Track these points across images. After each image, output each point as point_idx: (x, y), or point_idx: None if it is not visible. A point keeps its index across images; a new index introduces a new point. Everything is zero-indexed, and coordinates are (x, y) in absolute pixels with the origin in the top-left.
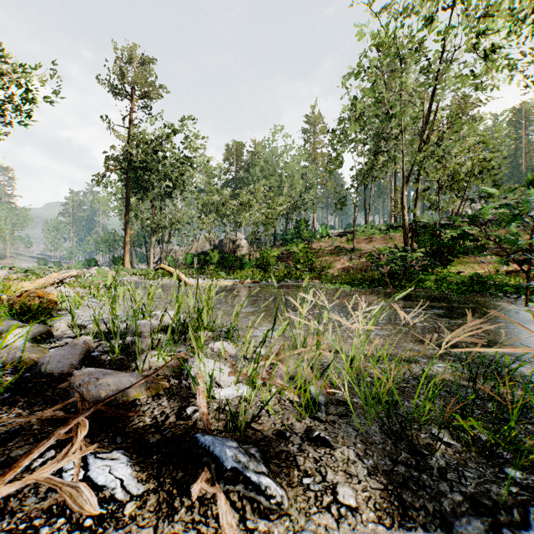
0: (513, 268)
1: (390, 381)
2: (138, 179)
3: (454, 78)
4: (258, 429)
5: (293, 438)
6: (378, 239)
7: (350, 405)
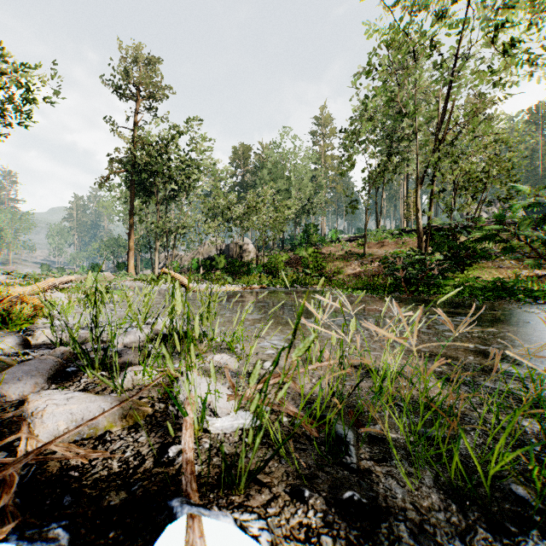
0: (533, 273)
1: (457, 420)
2: (142, 183)
3: (471, 74)
4: (264, 482)
5: (314, 500)
6: (390, 243)
7: (393, 449)
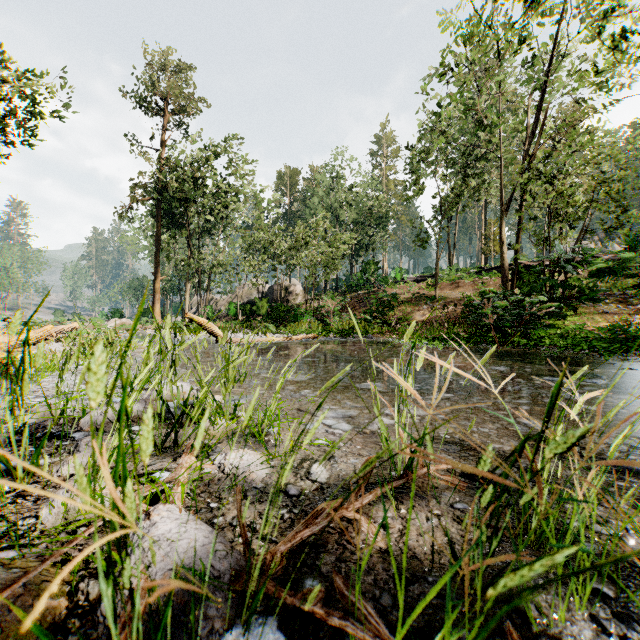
0: None
1: None
2: (170, 213)
3: (568, 75)
4: None
5: None
6: (466, 284)
7: None
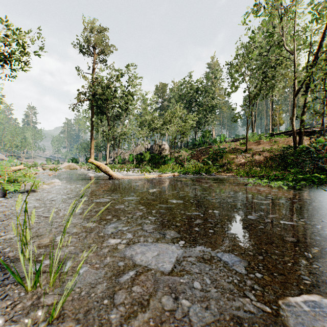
0: None
1: None
2: (99, 107)
3: None
4: None
5: None
6: (265, 142)
7: None
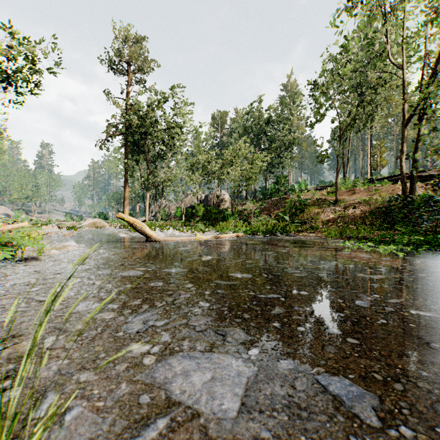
0: None
1: None
2: (136, 144)
3: None
4: None
5: None
6: (361, 190)
7: None
